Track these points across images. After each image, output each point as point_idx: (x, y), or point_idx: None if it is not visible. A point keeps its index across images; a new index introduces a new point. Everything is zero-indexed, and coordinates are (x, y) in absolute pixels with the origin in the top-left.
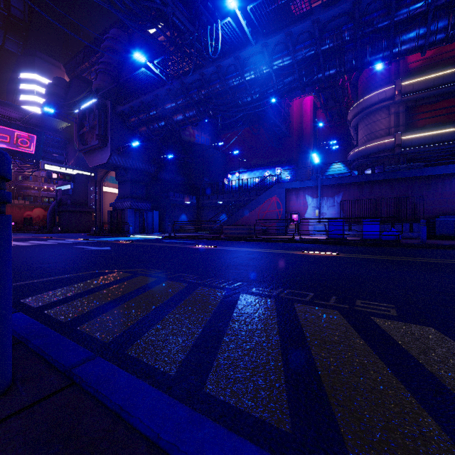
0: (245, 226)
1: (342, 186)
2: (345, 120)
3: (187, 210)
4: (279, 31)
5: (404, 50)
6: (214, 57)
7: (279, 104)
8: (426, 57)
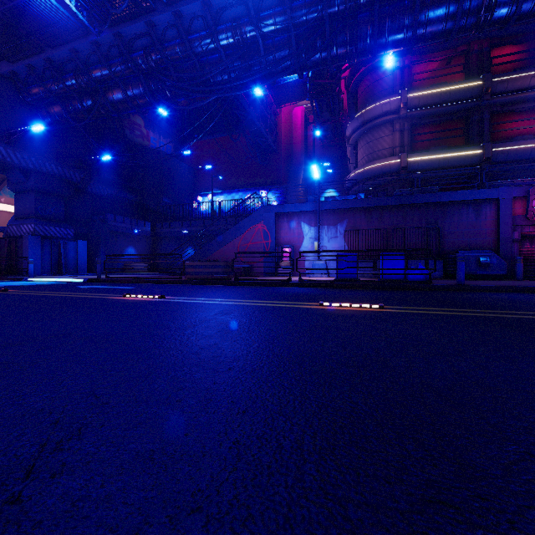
0: (219, 262)
1: (346, 212)
2: (339, 140)
3: (136, 241)
4: None
5: (429, 31)
6: None
7: (265, 108)
8: (432, 69)
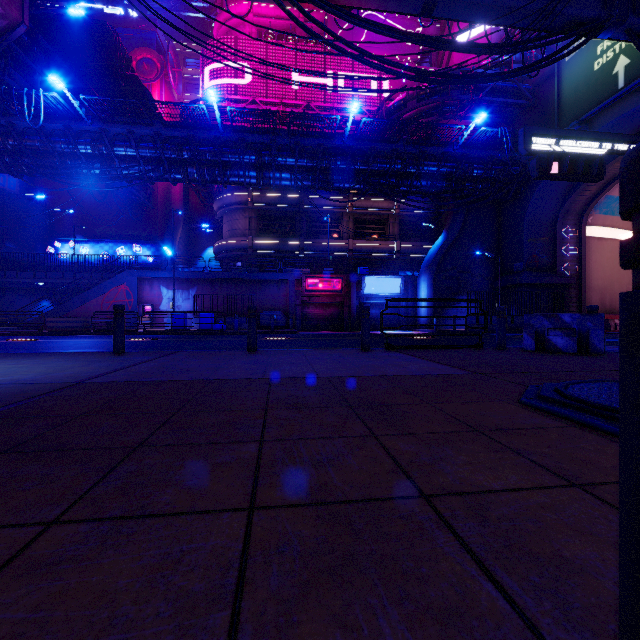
0: (79, 318)
1: (196, 280)
2: None
3: None
4: (121, 125)
5: (232, 182)
6: (33, 127)
7: None
8: None
